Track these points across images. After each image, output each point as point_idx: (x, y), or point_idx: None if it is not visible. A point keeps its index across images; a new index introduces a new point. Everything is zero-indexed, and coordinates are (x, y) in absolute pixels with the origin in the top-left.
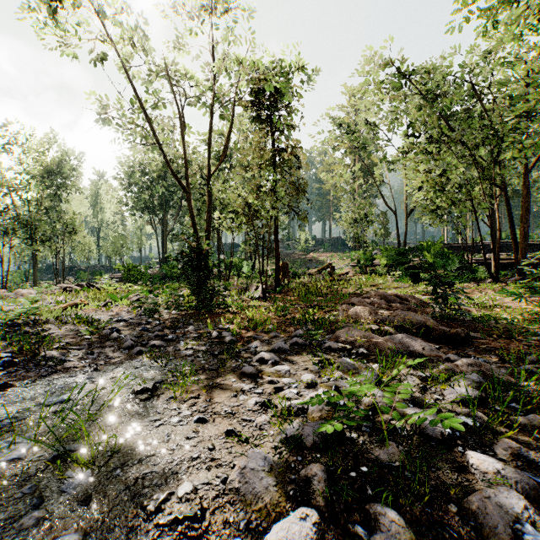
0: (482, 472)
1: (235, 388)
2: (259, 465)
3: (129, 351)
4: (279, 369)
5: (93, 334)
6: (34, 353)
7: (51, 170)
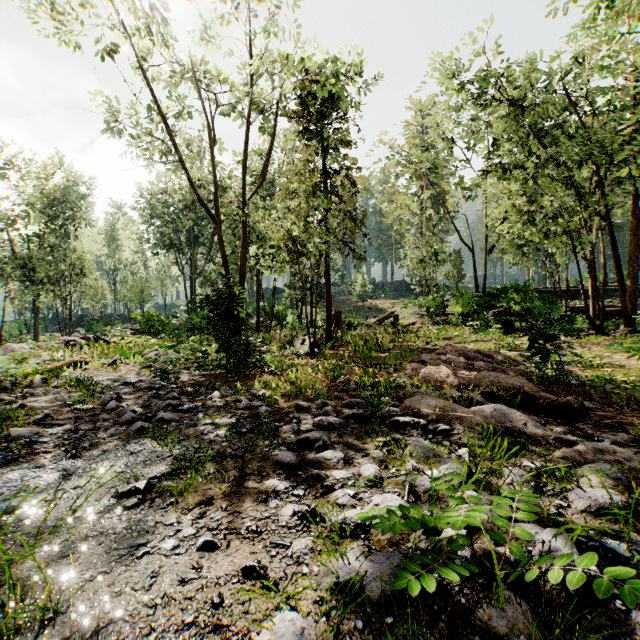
0: None
1: (265, 487)
2: None
3: (127, 427)
4: (329, 457)
5: (83, 403)
6: None
7: (56, 199)
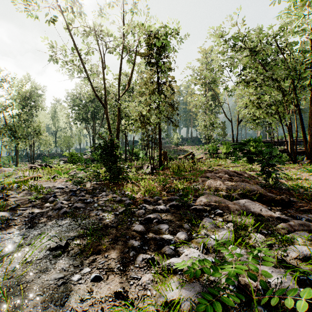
0: None
1: (128, 244)
2: None
3: (58, 211)
4: (161, 228)
5: (36, 199)
6: None
7: (26, 97)
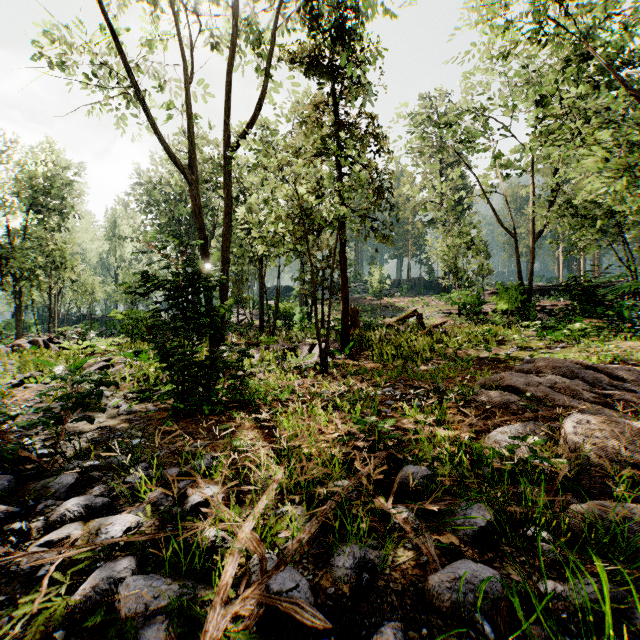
0: None
1: None
2: None
3: None
4: None
5: None
6: None
7: (37, 184)
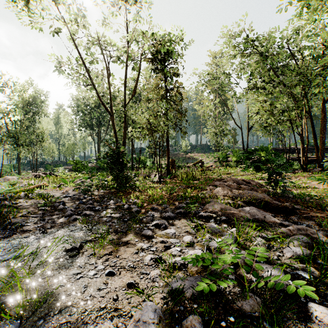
0: (325, 324)
1: (137, 247)
2: (150, 317)
3: (68, 218)
4: (168, 232)
5: (46, 206)
6: (3, 220)
7: (29, 102)
